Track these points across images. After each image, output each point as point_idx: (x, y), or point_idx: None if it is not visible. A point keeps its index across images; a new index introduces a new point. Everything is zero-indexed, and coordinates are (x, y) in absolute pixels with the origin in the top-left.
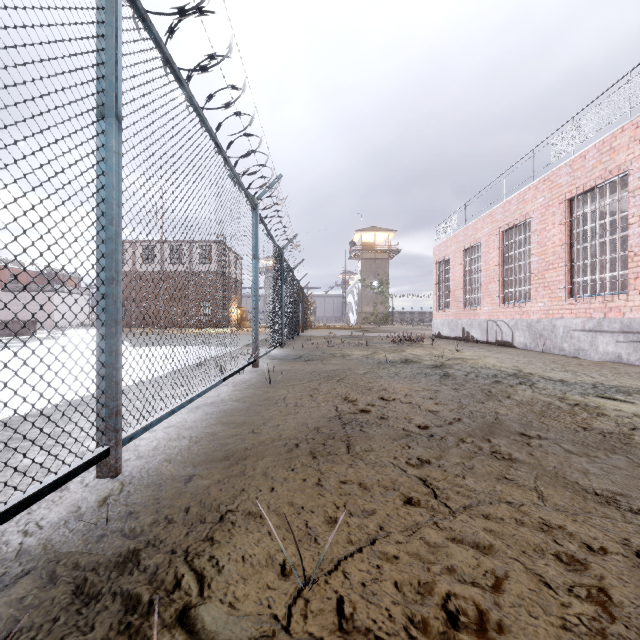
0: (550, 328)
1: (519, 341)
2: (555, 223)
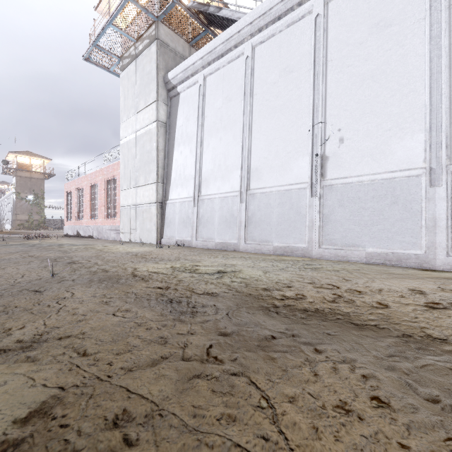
0: (102, 229)
1: (95, 235)
2: (104, 188)
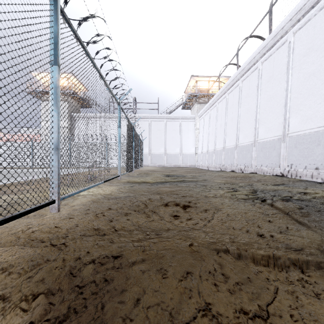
0: None
1: None
2: None
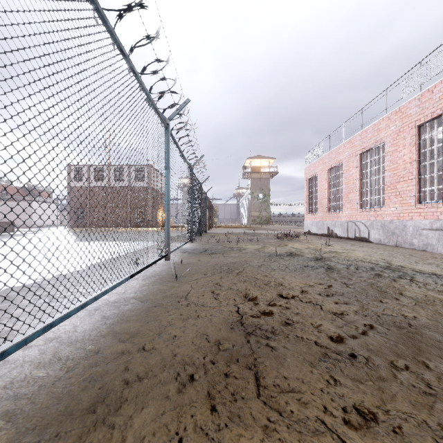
0: (401, 227)
1: (374, 237)
2: (405, 145)
